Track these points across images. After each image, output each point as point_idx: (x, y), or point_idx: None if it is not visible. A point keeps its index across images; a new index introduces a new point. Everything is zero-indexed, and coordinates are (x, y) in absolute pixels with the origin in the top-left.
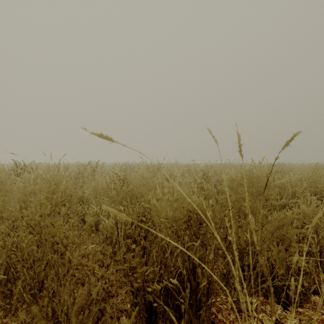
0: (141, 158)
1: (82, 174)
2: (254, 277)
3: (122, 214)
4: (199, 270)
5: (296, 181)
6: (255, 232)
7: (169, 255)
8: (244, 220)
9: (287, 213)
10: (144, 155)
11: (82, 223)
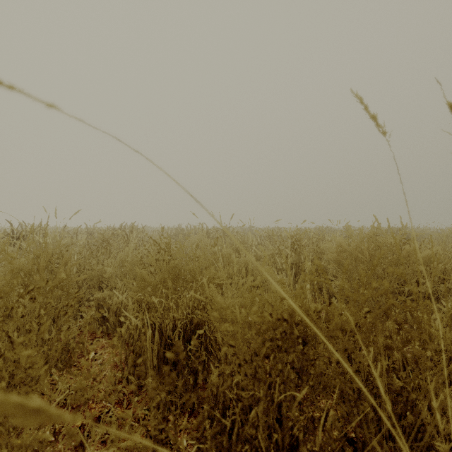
0: (193, 214)
1: (109, 242)
2: (415, 451)
3: (21, 399)
4: (304, 450)
5: (443, 254)
6: (422, 362)
7: (238, 430)
8: (397, 336)
9: (444, 309)
10: (136, 150)
11: (100, 320)
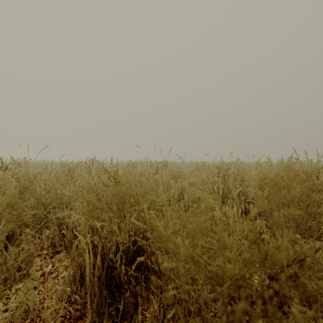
0: (137, 146)
1: (74, 171)
2: None
3: None
4: None
5: None
6: None
7: None
8: None
9: None
10: None
11: (60, 235)
